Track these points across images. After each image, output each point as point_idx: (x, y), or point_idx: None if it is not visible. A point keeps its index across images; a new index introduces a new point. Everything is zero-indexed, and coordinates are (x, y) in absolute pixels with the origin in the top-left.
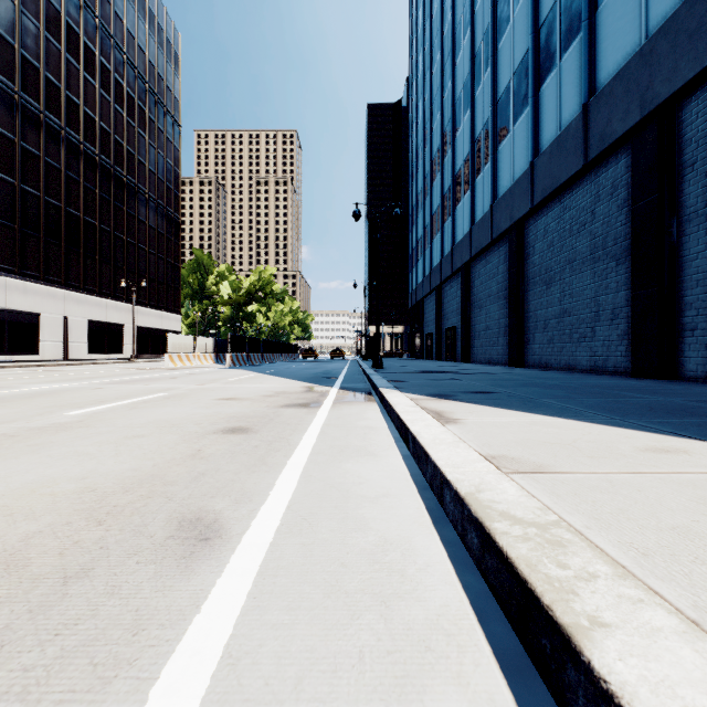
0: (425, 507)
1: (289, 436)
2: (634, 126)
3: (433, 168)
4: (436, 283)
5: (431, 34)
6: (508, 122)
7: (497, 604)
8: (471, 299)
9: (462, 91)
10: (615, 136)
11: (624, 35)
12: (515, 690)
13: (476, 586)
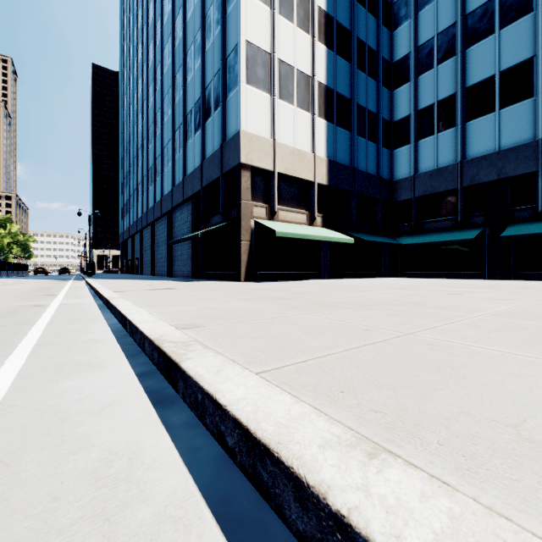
0: (116, 336)
1: (67, 282)
2: (167, 212)
3: (131, 171)
4: (132, 234)
5: (130, 98)
6: (151, 182)
7: (133, 349)
8: (143, 246)
9: (140, 148)
10: (165, 212)
11: (166, 186)
12: (129, 358)
13: (128, 347)
